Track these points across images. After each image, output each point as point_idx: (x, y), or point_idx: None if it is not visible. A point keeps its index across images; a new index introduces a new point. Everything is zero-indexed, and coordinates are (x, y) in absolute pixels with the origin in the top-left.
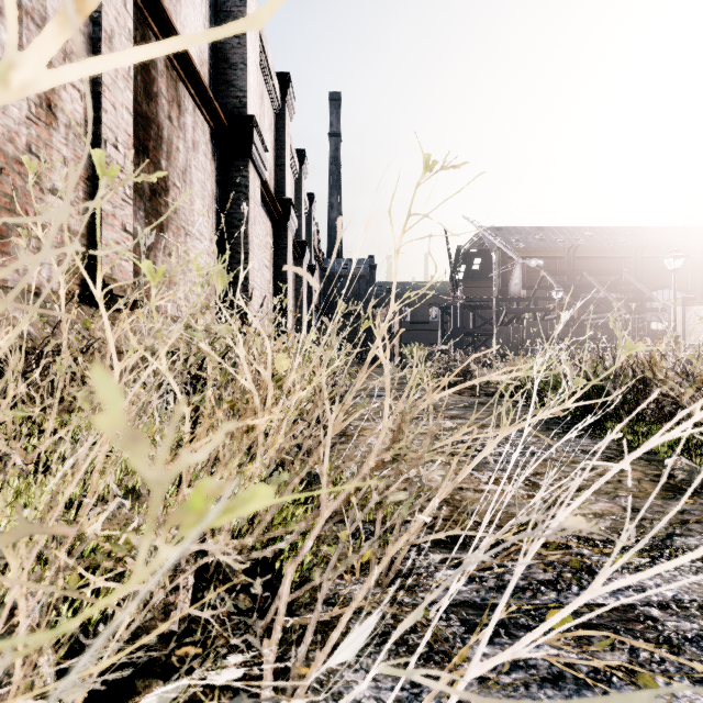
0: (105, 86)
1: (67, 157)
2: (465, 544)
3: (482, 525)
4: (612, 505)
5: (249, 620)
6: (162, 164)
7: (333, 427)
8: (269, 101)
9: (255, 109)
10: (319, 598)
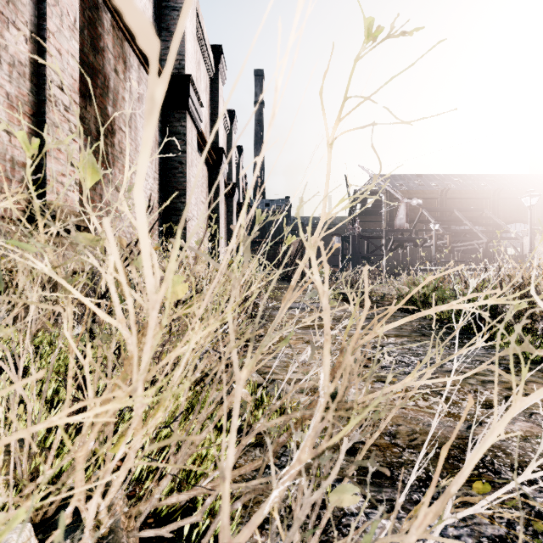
0: (50, 32)
1: (11, 93)
2: (393, 478)
3: None
4: (531, 425)
5: None
6: (108, 109)
7: None
8: (205, 68)
9: (192, 71)
10: None
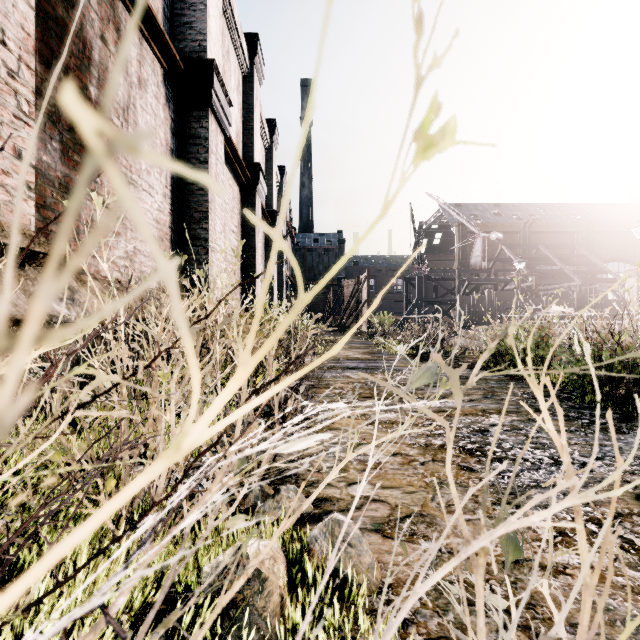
0: None
1: None
2: None
3: None
4: None
5: None
6: (90, 91)
7: None
8: (236, 61)
9: (217, 58)
10: None
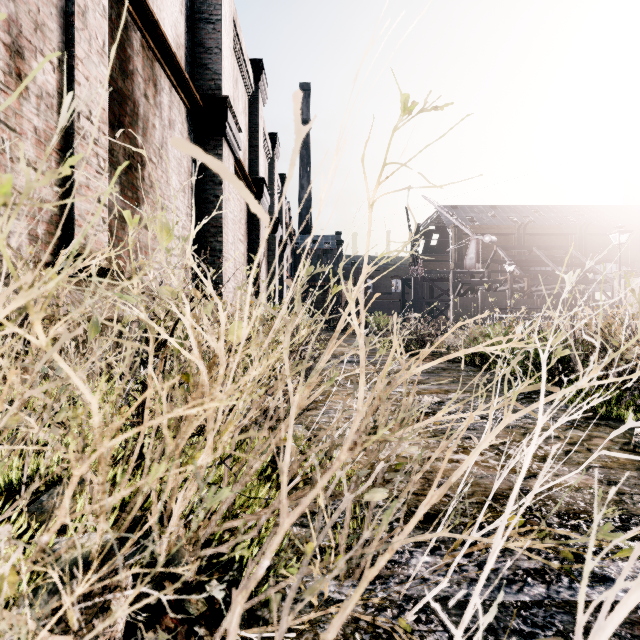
0: (79, 59)
1: (38, 127)
2: (439, 523)
3: (493, 550)
4: (587, 477)
5: (201, 629)
6: (137, 139)
7: (298, 405)
8: (243, 86)
9: (229, 91)
10: (276, 638)
